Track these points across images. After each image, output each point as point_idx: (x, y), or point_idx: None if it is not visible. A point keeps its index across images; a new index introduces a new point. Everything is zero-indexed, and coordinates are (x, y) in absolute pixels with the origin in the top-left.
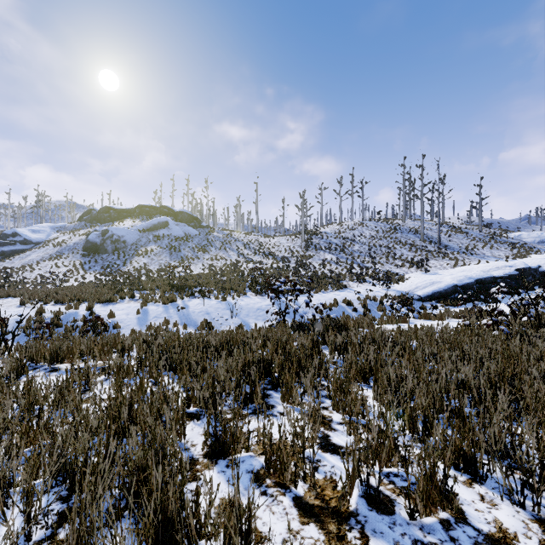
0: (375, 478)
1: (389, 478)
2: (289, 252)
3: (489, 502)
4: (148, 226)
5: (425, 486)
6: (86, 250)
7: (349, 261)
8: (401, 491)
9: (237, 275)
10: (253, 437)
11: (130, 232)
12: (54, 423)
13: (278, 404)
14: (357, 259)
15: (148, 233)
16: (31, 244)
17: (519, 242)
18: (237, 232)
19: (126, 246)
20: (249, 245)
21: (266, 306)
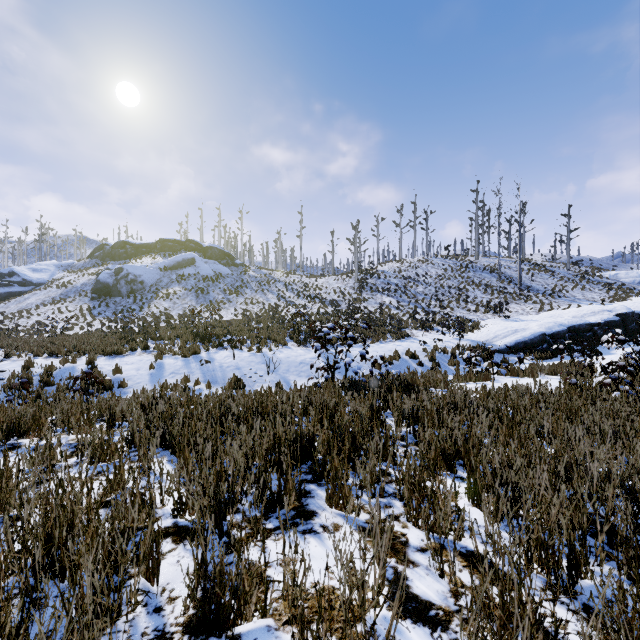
0: None
1: None
2: (340, 294)
3: None
4: (171, 263)
5: None
6: (96, 292)
7: (412, 305)
8: None
9: (276, 322)
10: (273, 590)
11: (149, 271)
12: None
13: (322, 510)
14: (421, 302)
15: (171, 272)
16: (32, 286)
17: (616, 282)
18: (277, 272)
19: (144, 287)
20: (291, 287)
21: (310, 359)
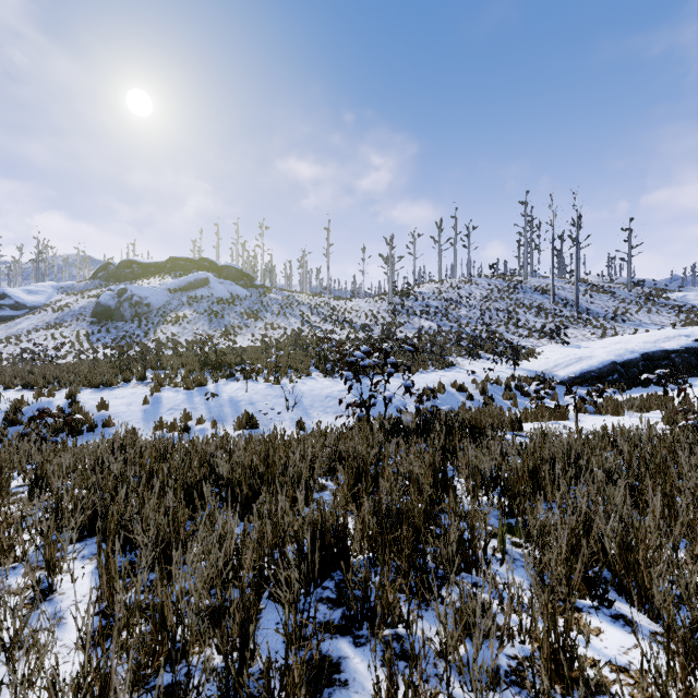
0: None
1: None
2: (372, 318)
3: None
4: (182, 284)
5: None
6: (95, 316)
7: (455, 331)
8: None
9: (299, 349)
10: None
11: (157, 293)
12: None
13: None
14: (465, 327)
15: (181, 294)
16: (25, 309)
17: (685, 305)
18: (301, 294)
19: (150, 311)
20: (317, 310)
21: (339, 392)
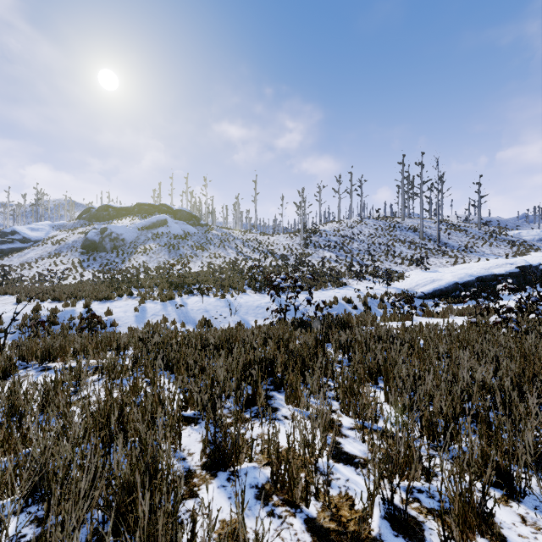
0: (402, 498)
1: (413, 494)
2: (288, 250)
3: (532, 525)
4: (147, 224)
5: (460, 508)
6: (85, 248)
7: (348, 259)
8: (429, 511)
9: (236, 273)
10: (257, 445)
11: (129, 230)
12: (31, 432)
13: (282, 407)
14: (356, 257)
15: (147, 231)
16: (30, 242)
17: (519, 240)
18: (235, 231)
19: (125, 244)
20: (247, 243)
21: (265, 303)
